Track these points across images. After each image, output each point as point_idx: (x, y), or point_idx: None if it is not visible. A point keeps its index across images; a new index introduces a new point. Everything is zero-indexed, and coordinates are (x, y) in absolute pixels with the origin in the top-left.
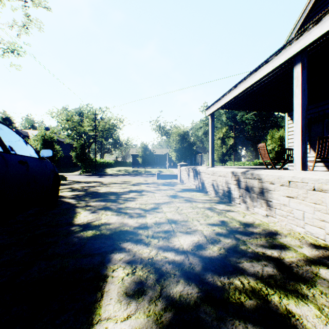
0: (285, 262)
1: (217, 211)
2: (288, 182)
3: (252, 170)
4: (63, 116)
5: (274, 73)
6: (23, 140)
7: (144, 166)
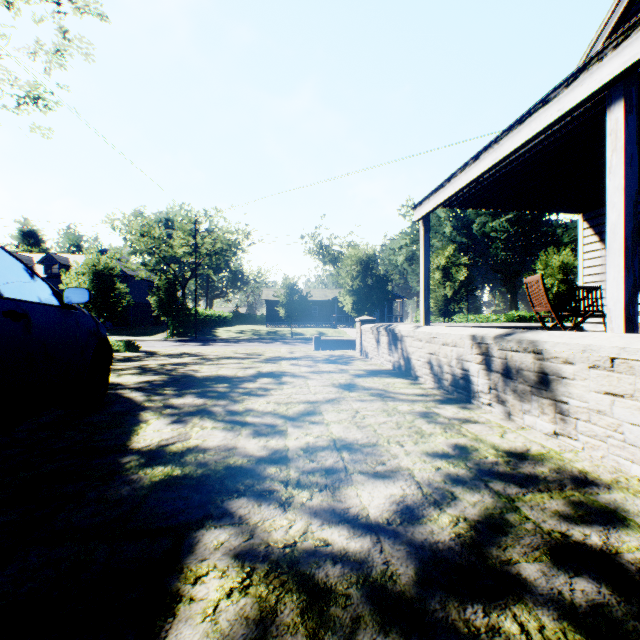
0: (624, 564)
1: (442, 420)
2: (610, 361)
3: (518, 333)
4: (134, 228)
5: (560, 127)
6: (25, 268)
7: (290, 323)
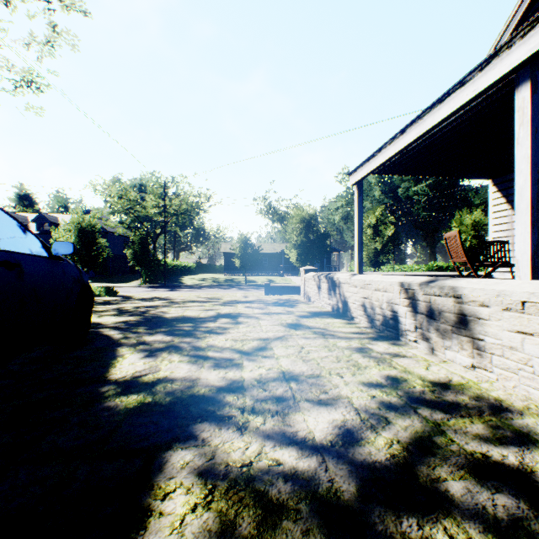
0: (538, 481)
1: (375, 355)
2: (521, 304)
3: (440, 280)
4: (113, 192)
5: (474, 105)
6: (19, 224)
7: (245, 272)
